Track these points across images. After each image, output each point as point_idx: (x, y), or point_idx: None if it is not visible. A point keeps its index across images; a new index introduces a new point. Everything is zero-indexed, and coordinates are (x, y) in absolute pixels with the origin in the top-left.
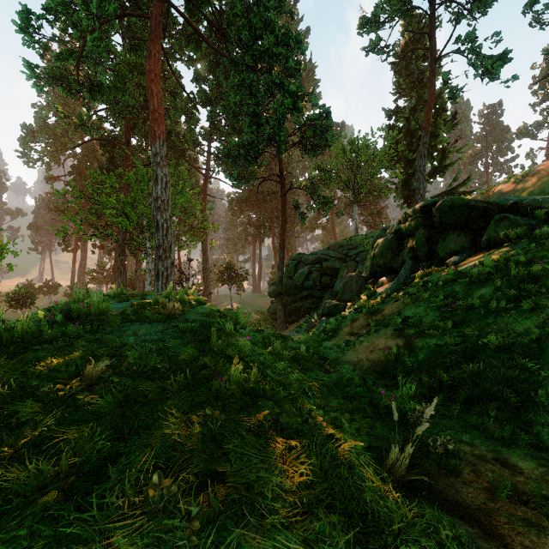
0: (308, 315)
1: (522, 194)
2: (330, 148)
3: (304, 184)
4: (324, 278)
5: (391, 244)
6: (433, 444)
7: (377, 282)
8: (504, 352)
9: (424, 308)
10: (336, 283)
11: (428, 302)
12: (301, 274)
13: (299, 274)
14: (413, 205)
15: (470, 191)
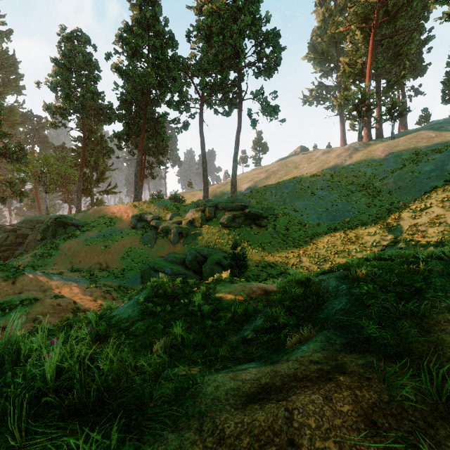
0: (7, 261)
1: (84, 217)
2: (28, 156)
3: (4, 183)
4: (18, 239)
5: (46, 229)
6: (21, 266)
7: (42, 242)
8: (47, 257)
9: (41, 250)
10: (26, 242)
11: (42, 249)
12: (2, 237)
13: (0, 237)
14: (88, 195)
15: (116, 192)
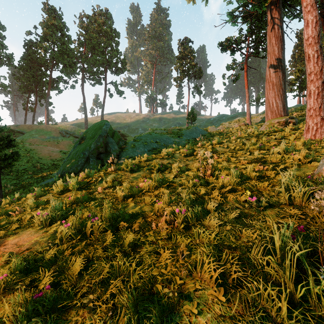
0: None
1: (19, 129)
2: None
3: None
4: None
5: None
6: None
7: None
8: None
9: None
10: None
11: None
12: None
13: None
14: None
15: None
